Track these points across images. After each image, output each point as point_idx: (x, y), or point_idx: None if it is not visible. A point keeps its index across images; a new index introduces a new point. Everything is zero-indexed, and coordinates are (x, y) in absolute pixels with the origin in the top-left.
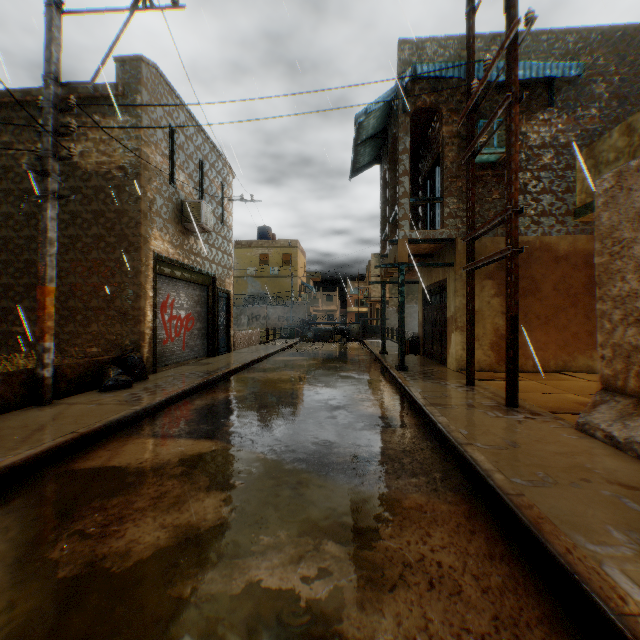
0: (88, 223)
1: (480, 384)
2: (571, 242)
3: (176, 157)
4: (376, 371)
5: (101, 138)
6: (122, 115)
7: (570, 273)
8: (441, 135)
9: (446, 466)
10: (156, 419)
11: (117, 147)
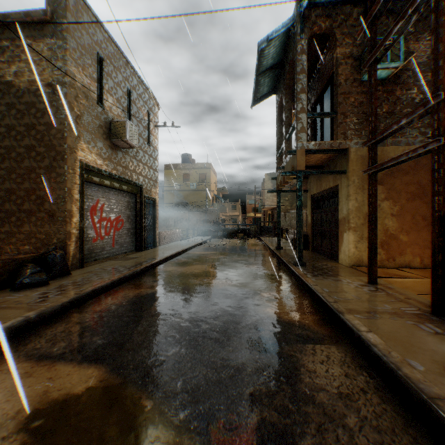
0: (21, 135)
1: (381, 282)
2: None
3: (104, 82)
4: (275, 265)
5: (32, 59)
6: (50, 38)
7: None
8: (335, 57)
9: (418, 438)
10: (52, 326)
11: (46, 67)
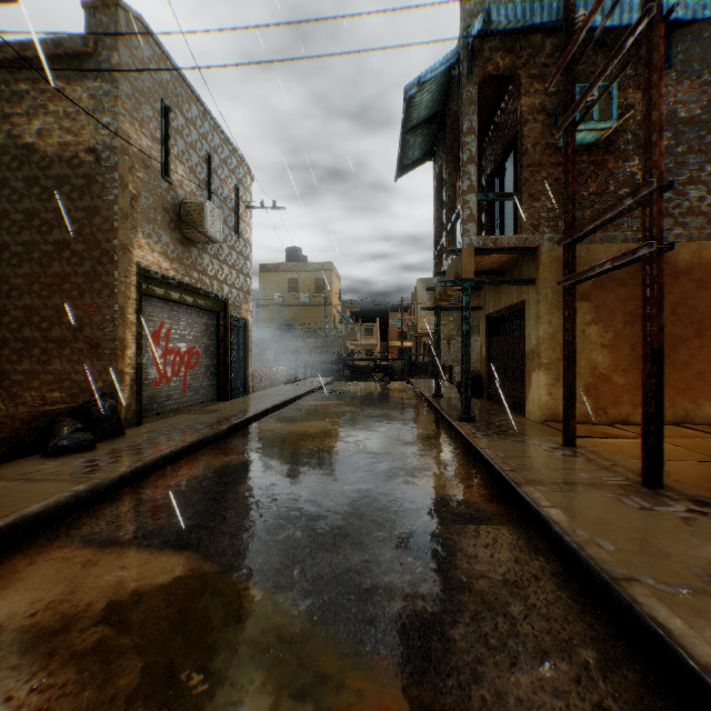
0: (48, 225)
1: (582, 444)
2: (694, 251)
3: (172, 144)
4: (431, 421)
5: (65, 111)
6: (93, 80)
7: (693, 292)
8: (519, 110)
9: (595, 625)
10: (110, 505)
11: (87, 123)
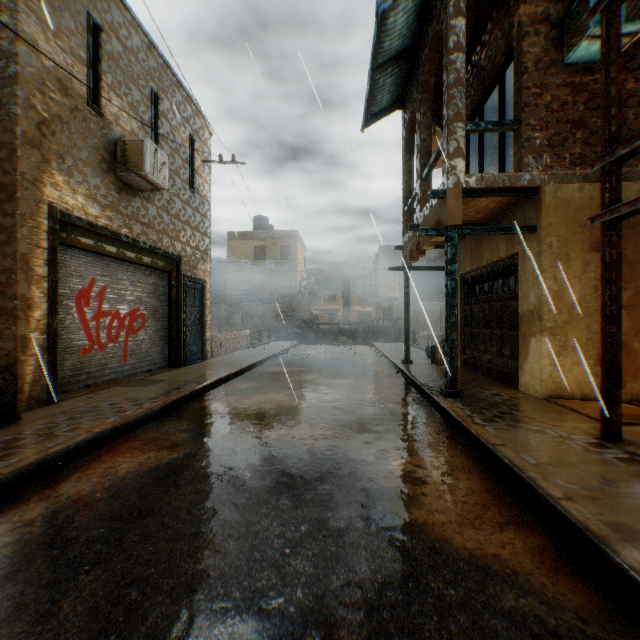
0: None
1: (626, 437)
2: None
3: (104, 70)
4: (406, 394)
5: None
6: None
7: None
8: (515, 23)
9: None
10: None
11: None
